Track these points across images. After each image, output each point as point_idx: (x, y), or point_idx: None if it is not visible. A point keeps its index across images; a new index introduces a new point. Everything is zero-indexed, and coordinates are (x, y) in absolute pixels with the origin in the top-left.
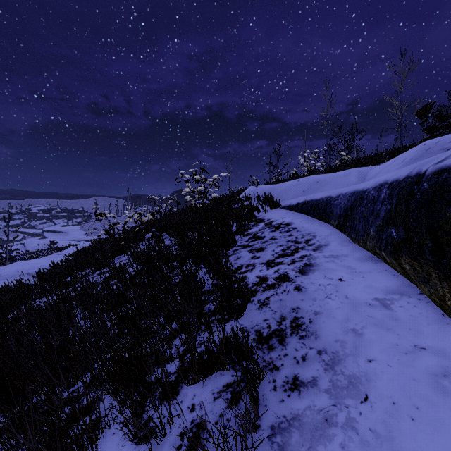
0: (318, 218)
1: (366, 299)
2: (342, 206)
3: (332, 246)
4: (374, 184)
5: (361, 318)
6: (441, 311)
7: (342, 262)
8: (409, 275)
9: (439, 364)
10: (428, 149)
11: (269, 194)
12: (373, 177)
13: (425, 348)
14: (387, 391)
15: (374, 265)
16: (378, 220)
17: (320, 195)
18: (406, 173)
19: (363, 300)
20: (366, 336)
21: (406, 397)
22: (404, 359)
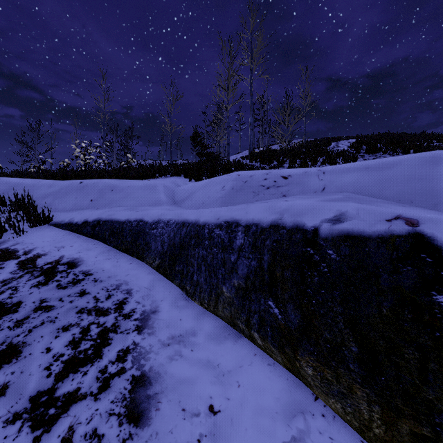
0: (124, 250)
1: None
2: (165, 240)
3: (165, 314)
4: (215, 219)
5: None
6: (357, 435)
7: (195, 352)
8: (298, 372)
9: None
10: (247, 182)
11: (26, 195)
12: (188, 198)
13: None
14: None
15: (238, 347)
16: (235, 276)
17: (126, 215)
18: (269, 217)
19: None
20: None
21: None
22: None
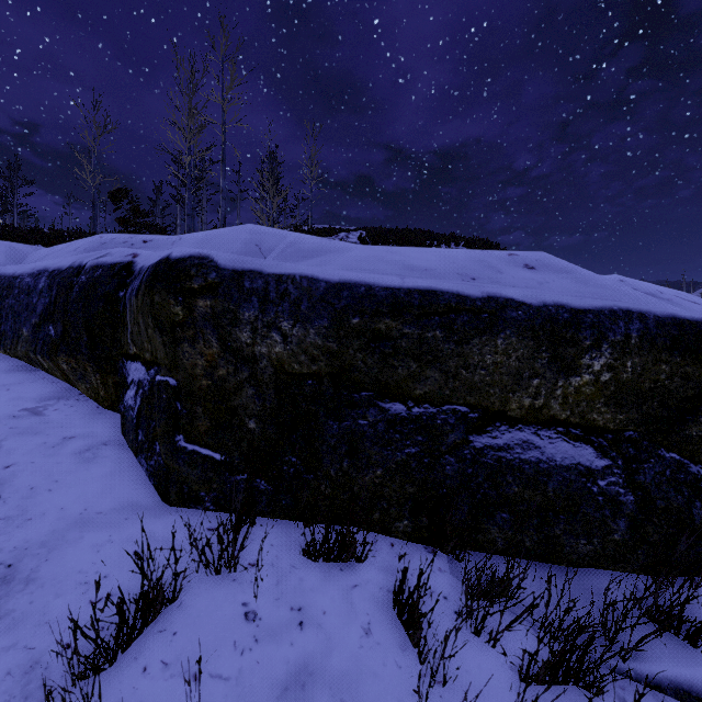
0: None
1: (11, 412)
2: None
3: None
4: (32, 269)
5: (1, 432)
6: (97, 405)
7: None
8: (69, 378)
9: (85, 444)
10: (104, 244)
11: None
12: (37, 261)
13: (75, 436)
14: (26, 483)
15: (28, 375)
16: (34, 316)
17: None
18: (70, 262)
19: (7, 414)
20: (6, 447)
21: (48, 478)
22: (52, 451)
